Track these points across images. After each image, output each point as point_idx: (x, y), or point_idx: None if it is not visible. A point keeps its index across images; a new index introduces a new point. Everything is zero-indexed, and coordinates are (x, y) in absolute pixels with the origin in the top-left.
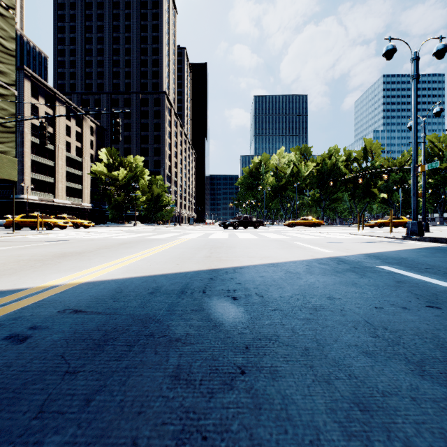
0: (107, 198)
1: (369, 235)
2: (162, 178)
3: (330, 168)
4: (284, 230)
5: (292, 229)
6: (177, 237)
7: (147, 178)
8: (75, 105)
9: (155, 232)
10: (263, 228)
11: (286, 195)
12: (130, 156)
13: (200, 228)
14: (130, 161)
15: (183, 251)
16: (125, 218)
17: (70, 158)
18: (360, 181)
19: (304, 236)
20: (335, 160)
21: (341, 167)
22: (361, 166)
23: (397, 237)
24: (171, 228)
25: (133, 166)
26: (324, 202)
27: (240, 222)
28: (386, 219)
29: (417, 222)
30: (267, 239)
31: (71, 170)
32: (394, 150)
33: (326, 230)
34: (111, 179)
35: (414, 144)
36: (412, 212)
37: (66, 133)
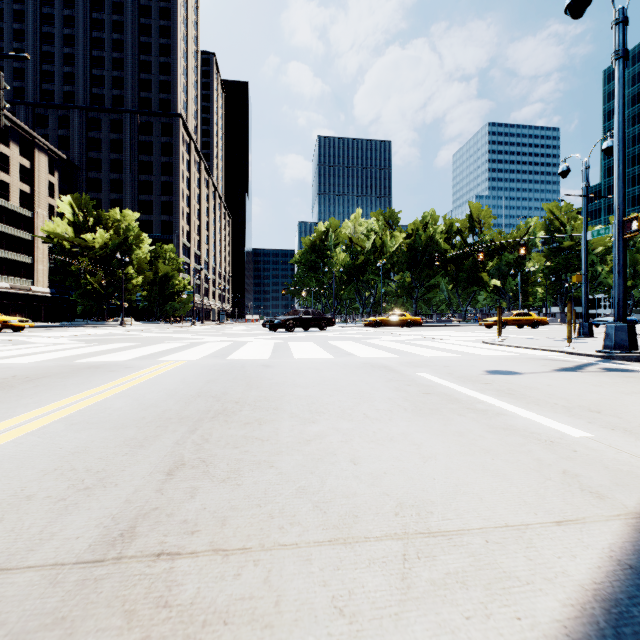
0: (73, 278)
1: (528, 347)
2: (174, 249)
3: (426, 242)
4: (368, 333)
5: (379, 331)
6: (157, 359)
7: (148, 248)
8: (18, 121)
9: (134, 342)
10: (334, 330)
11: (365, 280)
12: (117, 211)
13: (230, 330)
14: (117, 219)
15: (64, 459)
16: (107, 313)
17: (10, 211)
18: (480, 257)
19: (416, 350)
20: (432, 232)
21: (441, 242)
22: (466, 241)
23: (591, 354)
24: (180, 331)
25: (121, 227)
26: (417, 290)
27: (297, 320)
28: (509, 316)
29: (627, 325)
30: (352, 360)
31: (11, 230)
32: (539, 208)
33: (432, 332)
34: (80, 246)
35: (620, 179)
36: (616, 307)
37: (1, 166)
